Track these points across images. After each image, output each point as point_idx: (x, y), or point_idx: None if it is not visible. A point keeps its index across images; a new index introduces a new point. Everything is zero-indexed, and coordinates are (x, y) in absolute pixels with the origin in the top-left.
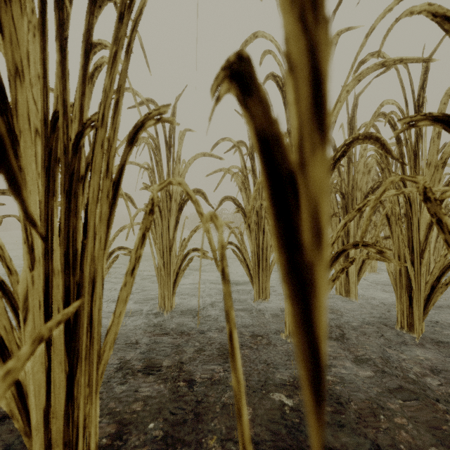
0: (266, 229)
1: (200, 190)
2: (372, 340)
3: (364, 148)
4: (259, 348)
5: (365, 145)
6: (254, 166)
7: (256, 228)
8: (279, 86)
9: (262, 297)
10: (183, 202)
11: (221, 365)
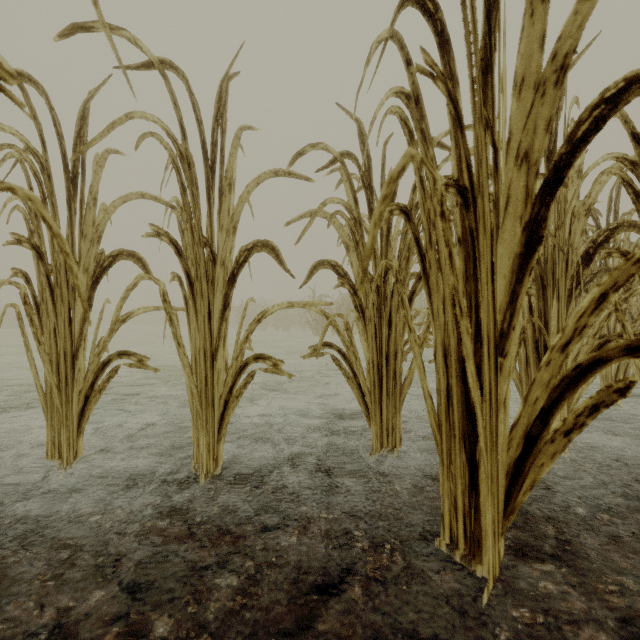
0: (395, 319)
1: (269, 241)
2: (635, 559)
3: (578, 169)
4: (386, 580)
5: (579, 163)
6: (373, 204)
7: (375, 318)
8: (427, 12)
9: (387, 445)
10: (237, 267)
11: (297, 637)
